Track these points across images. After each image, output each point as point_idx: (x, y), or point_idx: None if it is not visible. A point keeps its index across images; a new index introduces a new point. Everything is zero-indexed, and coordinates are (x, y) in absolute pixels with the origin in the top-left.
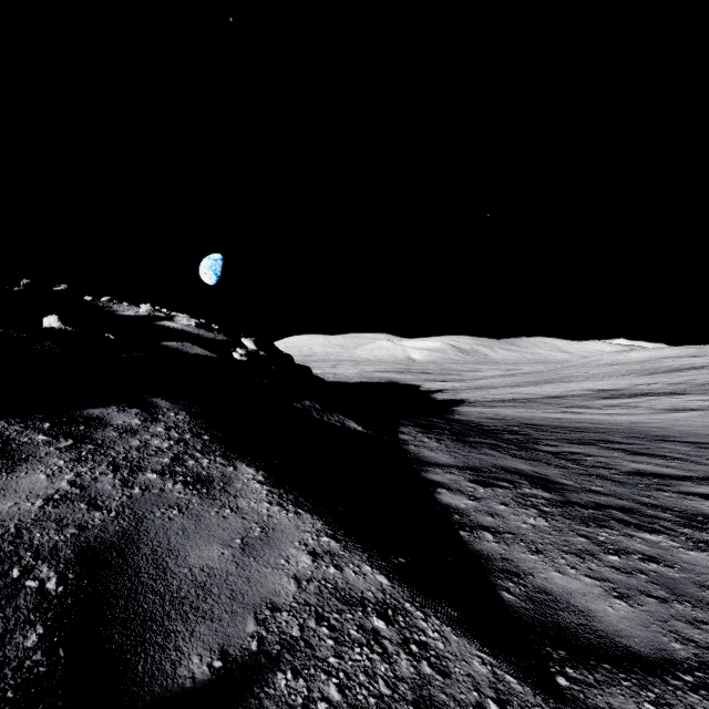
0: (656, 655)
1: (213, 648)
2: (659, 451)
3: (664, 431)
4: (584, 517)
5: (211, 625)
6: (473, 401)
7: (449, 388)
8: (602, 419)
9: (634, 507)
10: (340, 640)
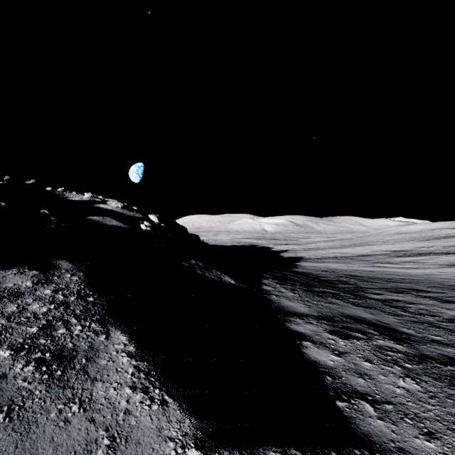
0: None
1: None
2: None
3: (454, 281)
4: (449, 377)
5: None
6: (308, 258)
7: (291, 249)
8: (402, 271)
9: None
10: None
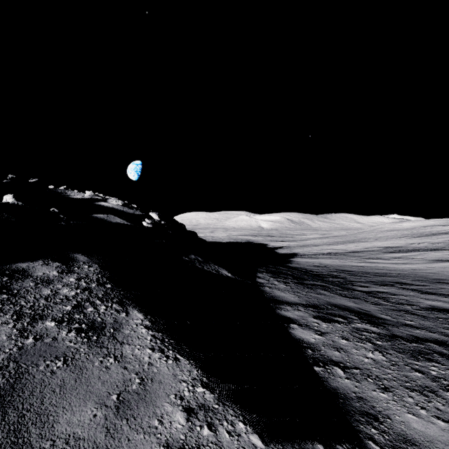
0: None
1: None
2: (442, 291)
3: (438, 275)
4: (411, 351)
5: None
6: (303, 254)
7: (286, 245)
8: (391, 267)
9: (445, 340)
10: None
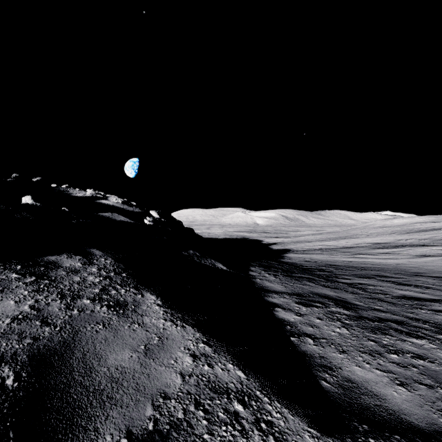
0: (430, 428)
1: (121, 429)
2: (416, 282)
3: (417, 269)
4: (372, 327)
5: (120, 410)
6: (296, 250)
7: (280, 242)
8: (377, 261)
9: (404, 320)
10: (212, 421)
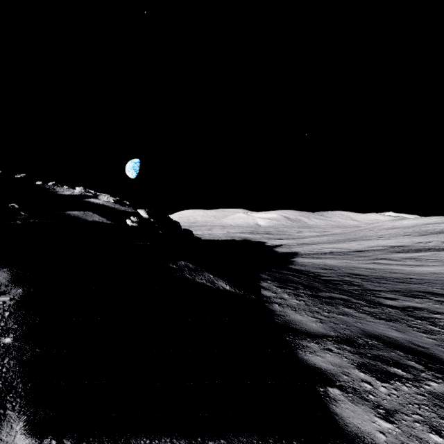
0: None
1: None
2: None
3: None
4: None
5: None
6: (304, 253)
7: (285, 244)
8: (406, 269)
9: None
10: None
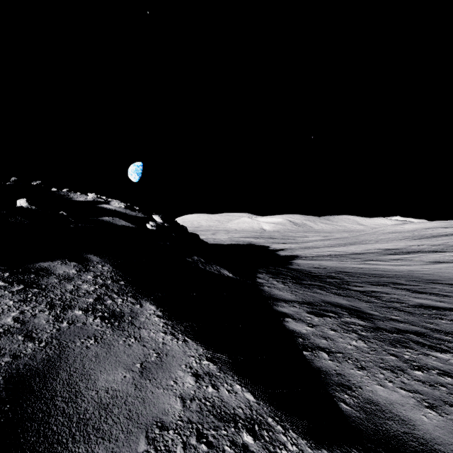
0: None
1: None
2: (432, 290)
3: (432, 276)
4: (391, 340)
5: (108, 445)
6: (304, 256)
7: (288, 248)
8: (389, 268)
9: (424, 332)
10: None
